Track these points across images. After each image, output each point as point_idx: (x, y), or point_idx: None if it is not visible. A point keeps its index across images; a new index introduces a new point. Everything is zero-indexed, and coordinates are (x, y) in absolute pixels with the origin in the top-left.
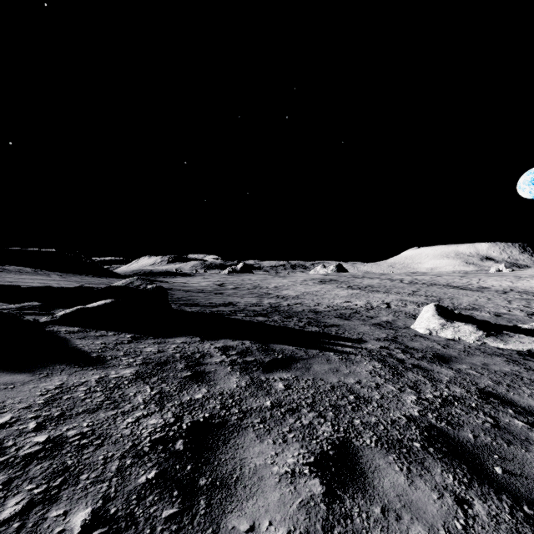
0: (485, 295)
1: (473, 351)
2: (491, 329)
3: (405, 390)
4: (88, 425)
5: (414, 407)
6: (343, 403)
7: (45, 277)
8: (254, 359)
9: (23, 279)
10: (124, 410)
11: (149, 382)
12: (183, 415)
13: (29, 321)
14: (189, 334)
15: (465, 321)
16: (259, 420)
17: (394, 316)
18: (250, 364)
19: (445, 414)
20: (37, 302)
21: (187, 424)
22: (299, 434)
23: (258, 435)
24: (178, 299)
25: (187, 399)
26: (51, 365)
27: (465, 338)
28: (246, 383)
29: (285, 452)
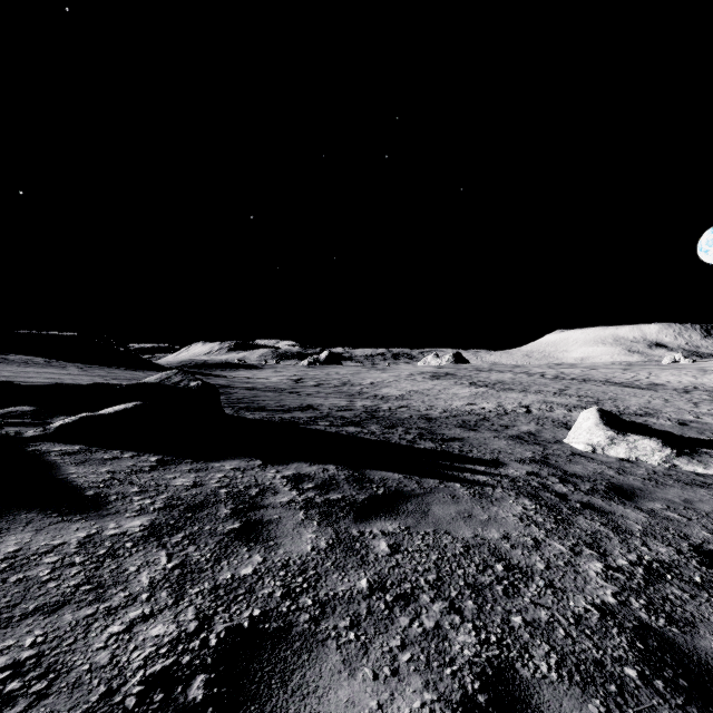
0: (660, 395)
1: (662, 479)
2: (683, 446)
3: (581, 550)
4: (33, 644)
5: (604, 586)
6: (487, 580)
7: (58, 370)
8: (340, 496)
9: (27, 372)
10: (111, 606)
11: (168, 544)
12: (215, 615)
13: (7, 436)
14: (246, 454)
15: (642, 433)
16: (349, 623)
17: (537, 425)
18: (335, 505)
19: (658, 599)
20: (29, 406)
21: (218, 634)
22: (419, 653)
23: (345, 657)
24: (238, 401)
25: (226, 577)
26: (12, 513)
27: (645, 458)
28: (328, 542)
29: (397, 701)
